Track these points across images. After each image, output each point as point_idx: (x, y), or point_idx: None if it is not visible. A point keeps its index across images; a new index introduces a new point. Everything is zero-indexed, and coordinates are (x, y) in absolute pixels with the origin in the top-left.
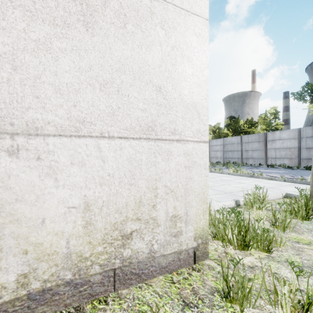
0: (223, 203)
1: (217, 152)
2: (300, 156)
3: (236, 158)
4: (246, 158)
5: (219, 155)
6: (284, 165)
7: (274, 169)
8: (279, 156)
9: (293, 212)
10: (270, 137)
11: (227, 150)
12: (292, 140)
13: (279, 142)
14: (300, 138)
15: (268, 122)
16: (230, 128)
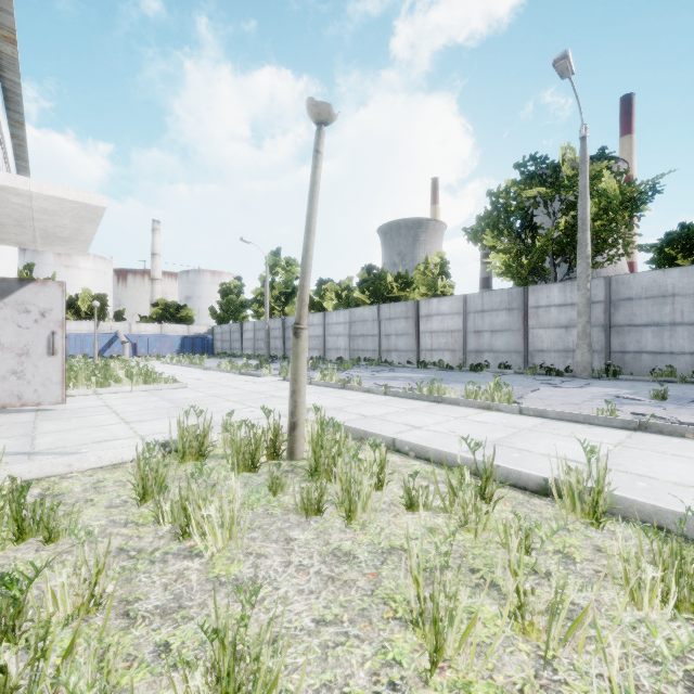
0: (119, 451)
1: (339, 339)
2: (466, 346)
3: (372, 350)
4: (387, 351)
5: (343, 344)
6: (442, 363)
7: (419, 372)
8: (437, 346)
9: (233, 458)
10: (424, 310)
11: (356, 334)
12: (456, 317)
13: (438, 319)
14: (466, 313)
15: (430, 280)
16: (365, 289)
